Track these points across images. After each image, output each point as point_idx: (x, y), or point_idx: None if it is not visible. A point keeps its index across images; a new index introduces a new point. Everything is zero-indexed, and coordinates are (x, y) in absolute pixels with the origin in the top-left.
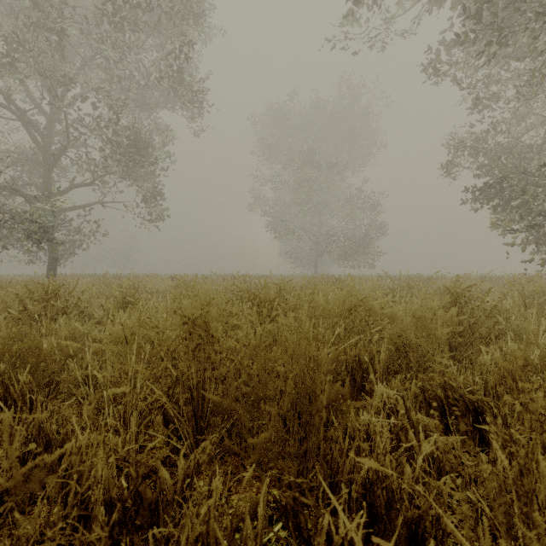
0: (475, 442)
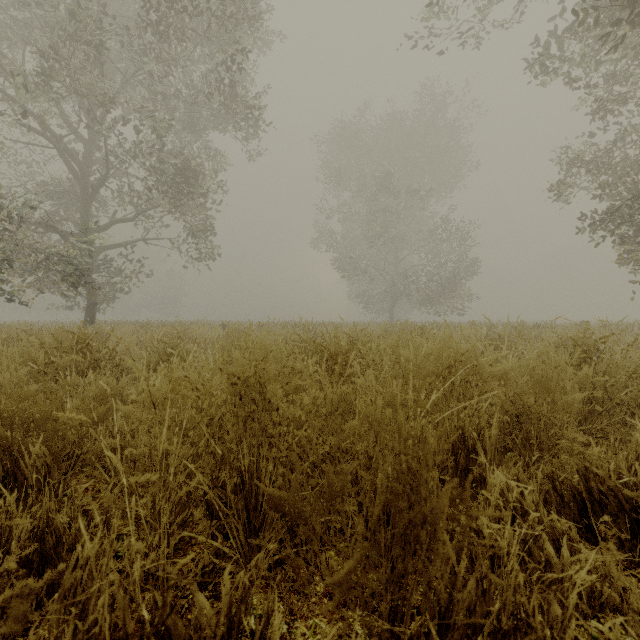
0: (634, 555)
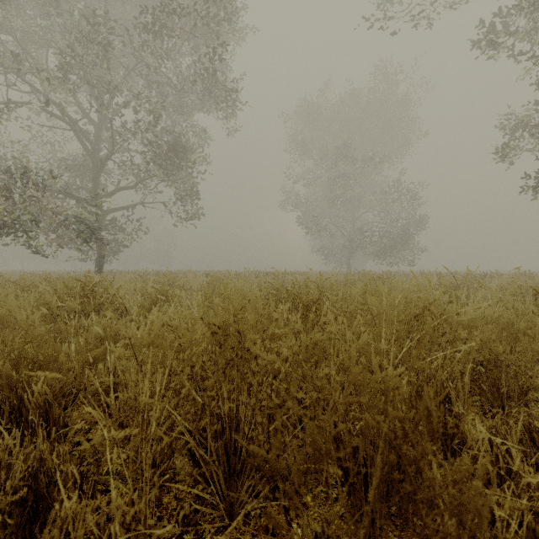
0: None
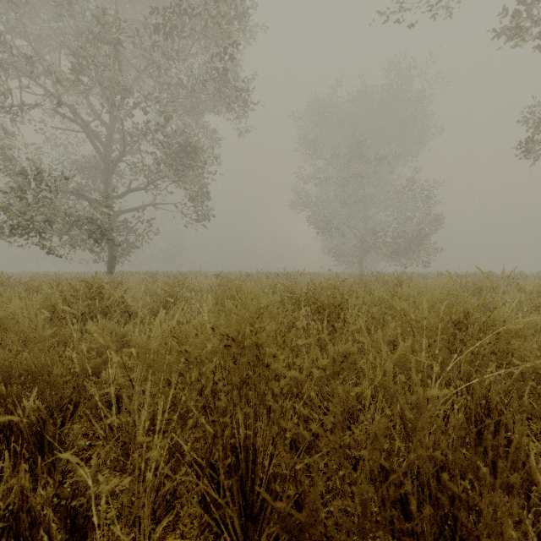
0: None
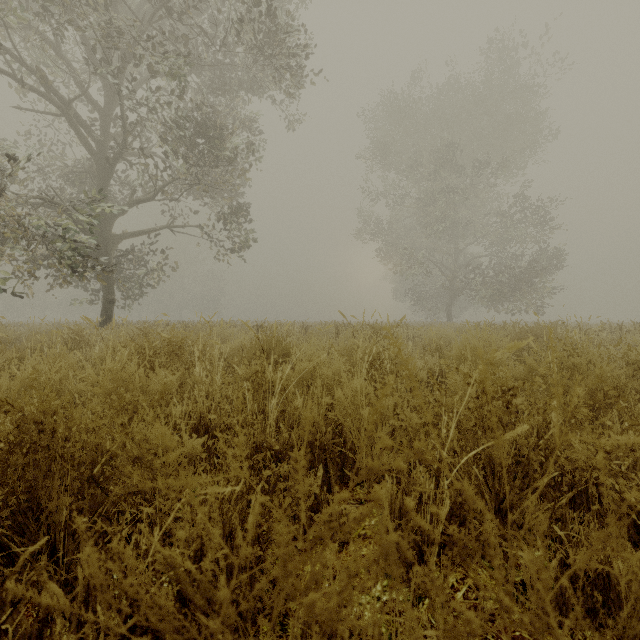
0: None
